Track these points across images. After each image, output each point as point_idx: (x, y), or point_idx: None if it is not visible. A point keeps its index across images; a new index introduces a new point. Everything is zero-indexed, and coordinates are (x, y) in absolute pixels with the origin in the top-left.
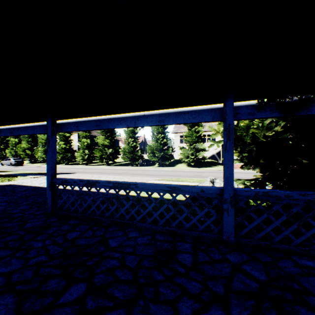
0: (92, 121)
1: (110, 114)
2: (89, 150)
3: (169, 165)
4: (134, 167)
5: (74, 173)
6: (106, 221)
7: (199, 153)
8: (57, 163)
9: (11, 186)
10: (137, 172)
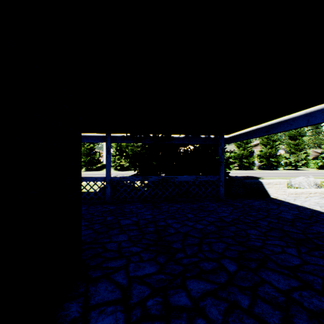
0: None
1: None
2: None
3: (97, 169)
4: None
5: None
6: None
7: None
8: None
9: None
10: None
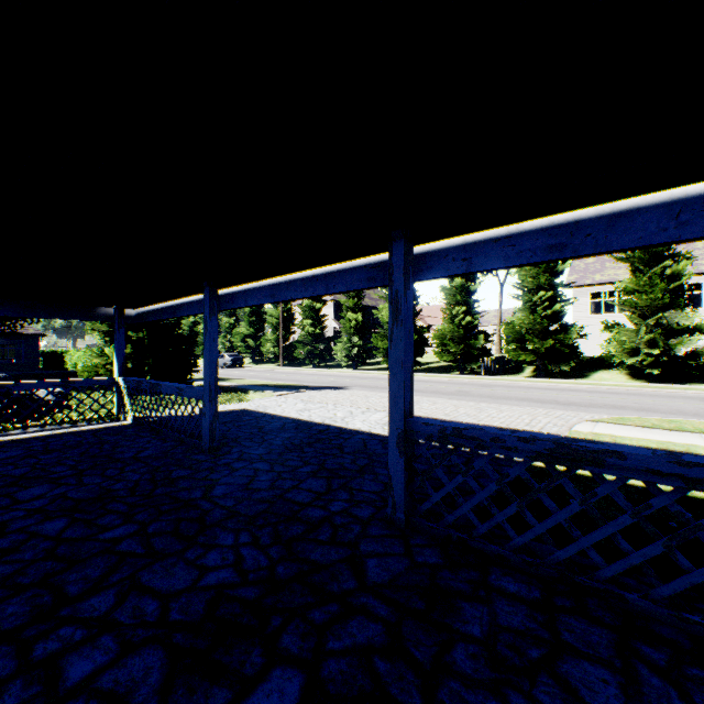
0: (528, 234)
1: (622, 197)
2: (359, 337)
3: (566, 373)
4: (469, 377)
5: (347, 388)
6: (658, 617)
7: (678, 340)
8: (297, 363)
9: (249, 414)
10: (495, 391)
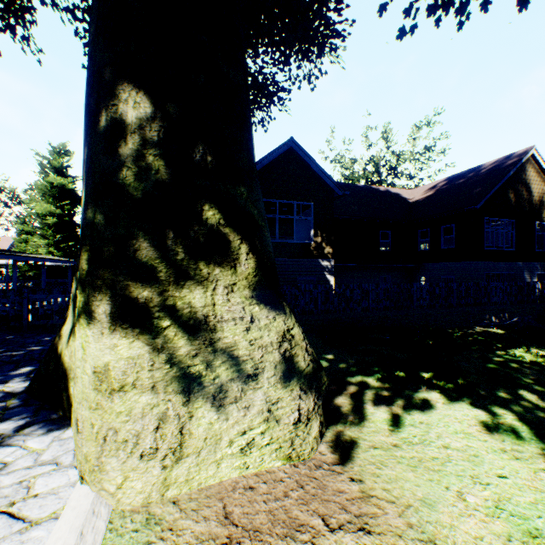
0: None
1: None
2: None
3: None
4: None
5: None
6: None
7: None
8: None
9: None
10: None
